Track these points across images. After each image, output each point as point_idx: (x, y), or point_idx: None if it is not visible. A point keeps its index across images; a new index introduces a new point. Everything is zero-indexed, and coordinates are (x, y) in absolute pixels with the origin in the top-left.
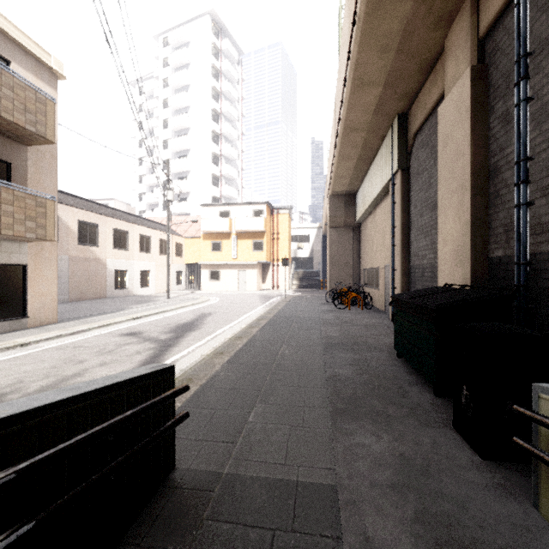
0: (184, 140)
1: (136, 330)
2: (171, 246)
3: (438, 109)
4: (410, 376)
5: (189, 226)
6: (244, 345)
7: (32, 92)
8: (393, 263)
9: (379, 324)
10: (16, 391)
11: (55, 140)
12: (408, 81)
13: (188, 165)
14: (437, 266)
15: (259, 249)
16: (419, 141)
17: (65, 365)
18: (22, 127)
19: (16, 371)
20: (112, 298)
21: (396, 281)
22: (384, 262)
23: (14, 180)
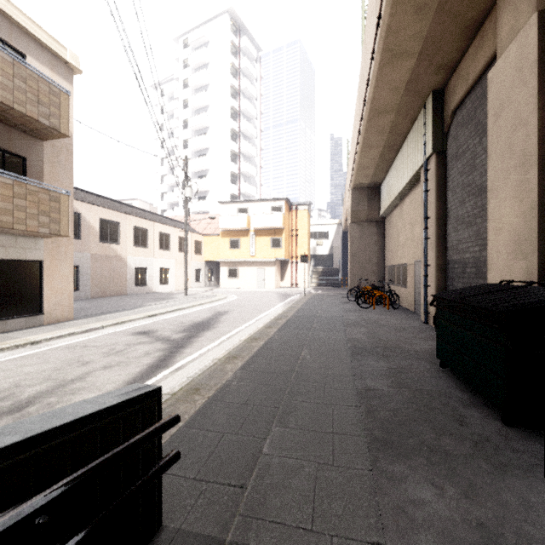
0: (203, 139)
1: (150, 329)
2: (190, 244)
3: (488, 74)
4: (462, 393)
5: (208, 223)
6: (260, 348)
7: (45, 84)
8: (426, 258)
9: (410, 326)
10: (9, 397)
11: (69, 133)
12: (447, 49)
13: (207, 164)
14: (487, 259)
15: (277, 246)
16: (459, 119)
17: (69, 367)
18: (35, 120)
19: (17, 373)
20: (133, 295)
21: (430, 278)
22: (414, 258)
23: (29, 175)
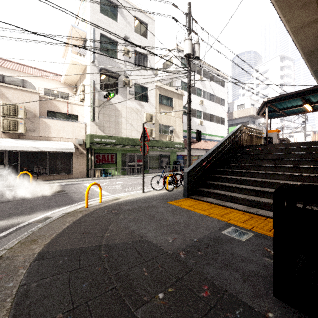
0: None
1: None
2: None
3: None
4: None
5: None
6: None
7: None
8: None
9: None
10: None
11: None
12: None
13: None
14: None
15: None
16: None
17: None
18: None
19: None
20: None
21: None
22: None
23: None
